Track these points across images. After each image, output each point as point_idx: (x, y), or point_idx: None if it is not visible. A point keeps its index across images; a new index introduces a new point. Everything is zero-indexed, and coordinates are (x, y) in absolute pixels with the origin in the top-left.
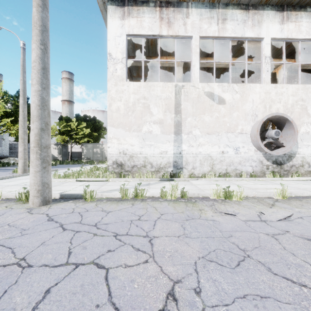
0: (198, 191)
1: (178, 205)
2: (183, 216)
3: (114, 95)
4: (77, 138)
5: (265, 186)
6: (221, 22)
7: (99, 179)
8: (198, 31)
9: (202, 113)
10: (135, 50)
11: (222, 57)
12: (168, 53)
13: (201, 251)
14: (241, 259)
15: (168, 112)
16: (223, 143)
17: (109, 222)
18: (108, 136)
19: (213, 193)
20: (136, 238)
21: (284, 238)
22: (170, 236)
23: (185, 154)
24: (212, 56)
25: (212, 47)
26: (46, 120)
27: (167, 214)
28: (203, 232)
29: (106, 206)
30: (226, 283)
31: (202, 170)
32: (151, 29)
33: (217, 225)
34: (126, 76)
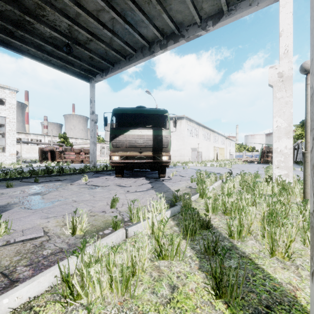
0: None
1: None
2: None
3: None
4: None
5: None
6: None
7: None
8: None
9: None
10: None
11: None
12: None
13: None
14: None
15: None
16: None
17: None
18: None
19: None
20: None
21: None
22: None
23: None
24: None
25: None
26: None
27: None
28: None
29: None
30: None
31: None
32: None
33: None
34: None
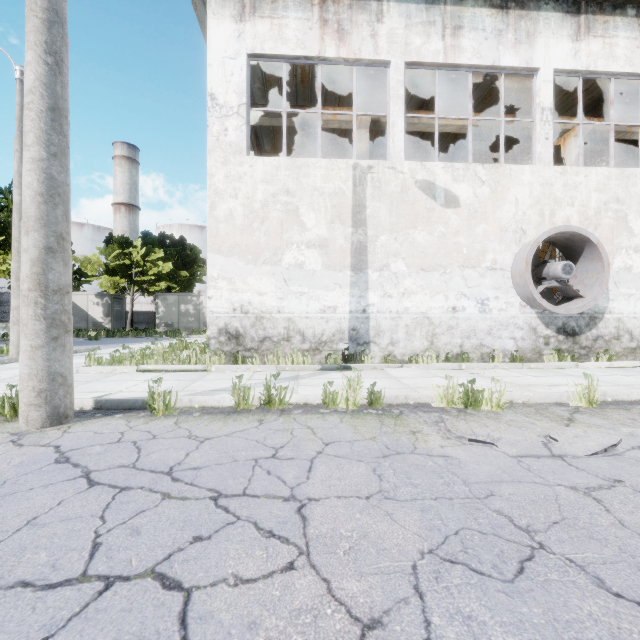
0: (404, 391)
1: (363, 423)
2: (376, 449)
3: (223, 185)
4: (146, 283)
5: (545, 380)
6: (450, 32)
7: (188, 367)
8: (402, 51)
9: (410, 226)
10: (269, 94)
11: (451, 111)
12: (338, 101)
13: (425, 536)
14: (526, 554)
15: (338, 223)
16: (454, 289)
17: (203, 464)
18: (209, 274)
19: (439, 395)
20: (267, 504)
21: (615, 497)
22: (349, 497)
23: (374, 313)
24: (430, 109)
25: (429, 91)
26: (60, 228)
27: (339, 443)
28: (425, 486)
29: (199, 426)
30: (498, 626)
31: (410, 348)
32: (302, 44)
33: (456, 467)
34: (248, 143)
